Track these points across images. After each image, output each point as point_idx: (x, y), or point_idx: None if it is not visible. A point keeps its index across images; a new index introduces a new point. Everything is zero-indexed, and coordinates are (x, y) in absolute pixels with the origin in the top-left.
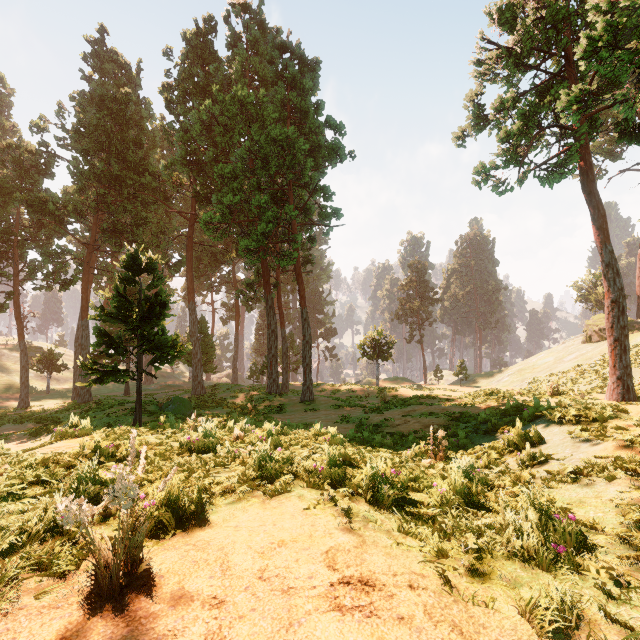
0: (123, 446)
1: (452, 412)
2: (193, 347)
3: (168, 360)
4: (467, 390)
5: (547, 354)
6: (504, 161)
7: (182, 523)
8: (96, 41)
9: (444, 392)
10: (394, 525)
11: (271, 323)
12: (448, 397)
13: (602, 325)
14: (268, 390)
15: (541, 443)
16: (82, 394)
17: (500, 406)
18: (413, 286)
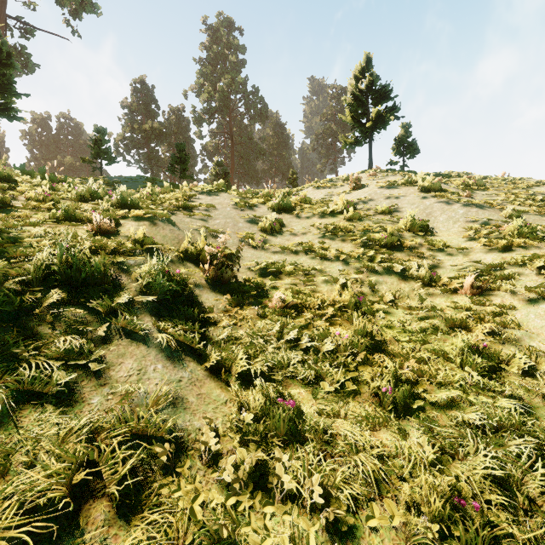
0: None
1: None
2: None
3: None
4: None
5: None
6: None
7: None
8: None
9: None
10: None
11: None
12: None
13: None
14: None
15: None
16: None
17: None
18: None
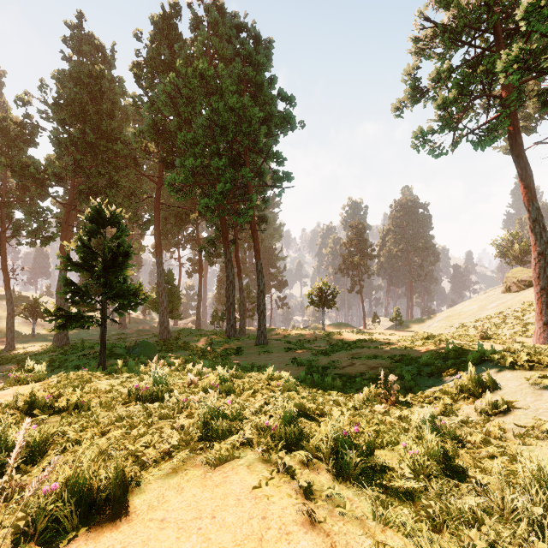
0: (65, 395)
1: (394, 355)
2: (160, 296)
3: (131, 307)
4: (402, 334)
5: (471, 303)
6: (440, 126)
7: (92, 514)
8: (75, 26)
9: (383, 336)
10: (366, 507)
11: (229, 275)
12: (388, 341)
13: (520, 277)
14: (227, 334)
15: (496, 389)
16: (60, 338)
17: (437, 349)
18: (354, 244)
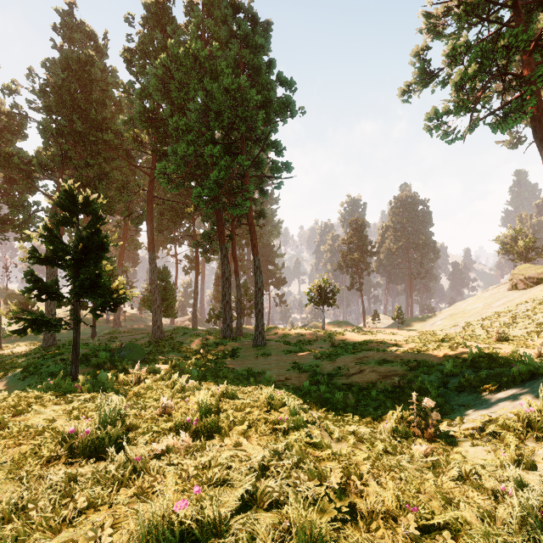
0: None
1: (406, 360)
2: (153, 294)
3: (110, 307)
4: (405, 333)
5: (475, 300)
6: (456, 107)
7: None
8: (65, 12)
9: (387, 336)
10: None
11: (225, 271)
12: (395, 342)
13: (527, 274)
14: (222, 335)
15: None
16: (46, 338)
17: (455, 353)
18: (353, 240)
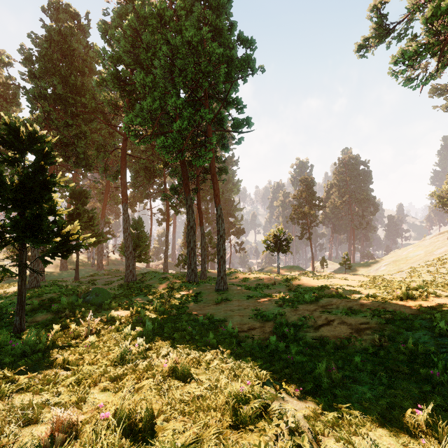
0: None
1: (375, 309)
2: (125, 241)
3: (62, 253)
4: (354, 278)
5: (416, 248)
6: (423, 49)
7: None
8: None
9: (339, 280)
10: None
11: (190, 220)
12: (352, 288)
13: None
14: (187, 279)
15: None
16: (30, 281)
17: (427, 303)
18: (303, 196)
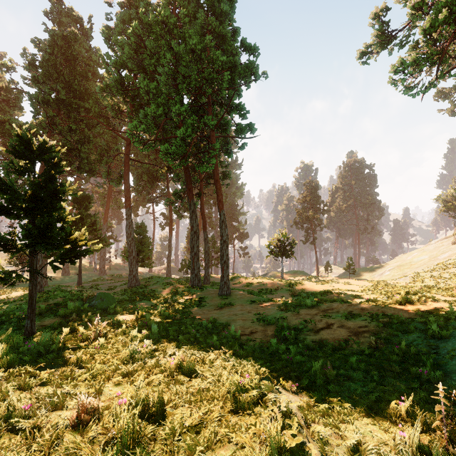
0: None
1: (374, 313)
2: (129, 246)
3: (71, 259)
4: (358, 283)
5: (420, 253)
6: (422, 58)
7: None
8: None
9: (342, 285)
10: None
11: (193, 225)
12: (354, 292)
13: None
14: (191, 284)
15: None
16: None
17: (425, 308)
18: (308, 200)
